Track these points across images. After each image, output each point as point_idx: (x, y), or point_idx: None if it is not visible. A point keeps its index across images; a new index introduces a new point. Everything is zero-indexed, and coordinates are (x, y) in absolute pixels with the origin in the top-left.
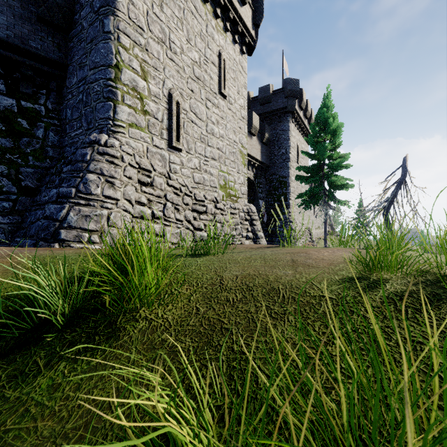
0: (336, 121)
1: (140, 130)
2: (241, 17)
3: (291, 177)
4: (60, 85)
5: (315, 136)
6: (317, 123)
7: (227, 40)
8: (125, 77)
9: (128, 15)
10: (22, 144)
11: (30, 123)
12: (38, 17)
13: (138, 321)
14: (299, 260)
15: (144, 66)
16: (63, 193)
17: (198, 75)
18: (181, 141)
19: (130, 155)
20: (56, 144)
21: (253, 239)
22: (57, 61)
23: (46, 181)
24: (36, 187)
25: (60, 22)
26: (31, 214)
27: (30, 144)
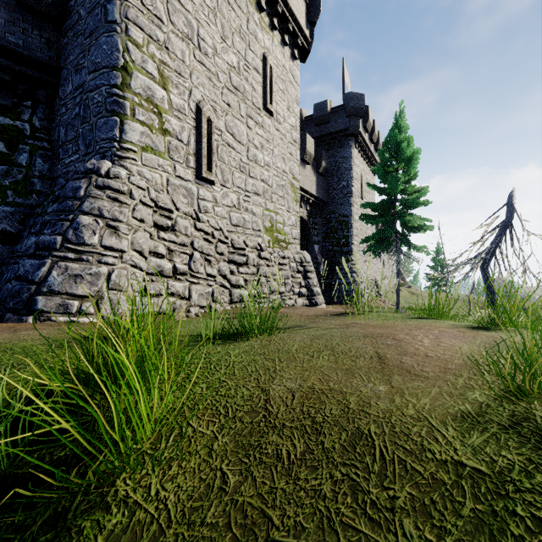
0: (411, 146)
1: (157, 155)
2: (292, 12)
3: (354, 216)
4: (50, 95)
5: (384, 165)
6: (387, 148)
7: (274, 41)
8: (136, 84)
9: (140, 0)
10: None
11: (9, 146)
12: (19, 1)
13: (110, 510)
14: (389, 358)
15: (163, 70)
16: (44, 242)
17: (237, 85)
18: (213, 170)
19: (143, 189)
20: (45, 175)
21: (308, 297)
22: (46, 63)
23: (30, 224)
24: (18, 232)
25: (49, 10)
26: (8, 269)
27: (9, 174)
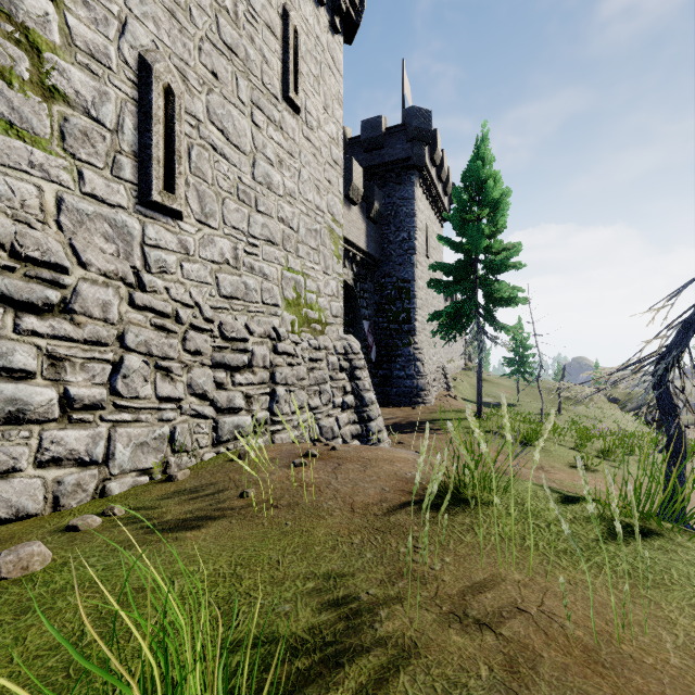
0: (499, 186)
1: (26, 141)
2: None
3: (418, 282)
4: None
5: (462, 210)
6: (465, 187)
7: None
8: None
9: None
10: None
11: None
12: None
13: None
14: None
15: None
16: None
17: (232, 43)
18: (179, 191)
19: None
20: None
21: (356, 408)
22: None
23: None
24: None
25: None
26: None
27: None
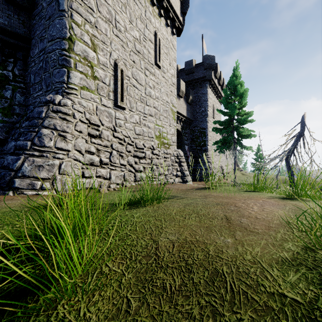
0: (243, 87)
1: (90, 92)
2: (172, 6)
3: (209, 129)
4: (25, 55)
5: (227, 98)
6: (228, 88)
7: (161, 24)
8: (77, 48)
9: None
10: None
11: None
12: None
13: None
14: (233, 219)
15: (94, 40)
16: (19, 145)
17: (139, 50)
18: (124, 101)
19: (81, 112)
20: (22, 103)
21: (181, 177)
22: (22, 35)
23: (12, 133)
24: (5, 138)
25: (24, 3)
26: None
27: None
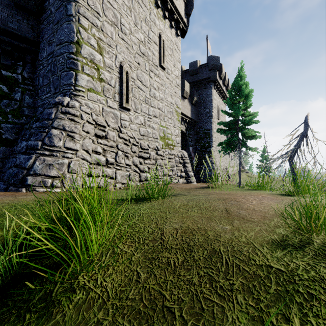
0: (247, 88)
1: (96, 94)
2: (176, 8)
3: (213, 130)
4: (34, 58)
5: (232, 99)
6: (233, 89)
7: (165, 25)
8: (84, 52)
9: (87, 2)
10: (2, 105)
11: (9, 89)
12: (15, 3)
13: (75, 291)
14: (232, 211)
15: (100, 43)
16: (31, 145)
17: (143, 52)
18: (129, 103)
19: (88, 114)
20: (30, 105)
21: (186, 178)
22: (31, 39)
23: (21, 134)
24: (14, 139)
25: (33, 8)
26: (9, 161)
27: (9, 105)
